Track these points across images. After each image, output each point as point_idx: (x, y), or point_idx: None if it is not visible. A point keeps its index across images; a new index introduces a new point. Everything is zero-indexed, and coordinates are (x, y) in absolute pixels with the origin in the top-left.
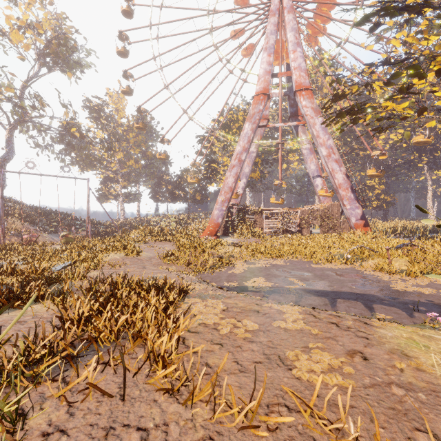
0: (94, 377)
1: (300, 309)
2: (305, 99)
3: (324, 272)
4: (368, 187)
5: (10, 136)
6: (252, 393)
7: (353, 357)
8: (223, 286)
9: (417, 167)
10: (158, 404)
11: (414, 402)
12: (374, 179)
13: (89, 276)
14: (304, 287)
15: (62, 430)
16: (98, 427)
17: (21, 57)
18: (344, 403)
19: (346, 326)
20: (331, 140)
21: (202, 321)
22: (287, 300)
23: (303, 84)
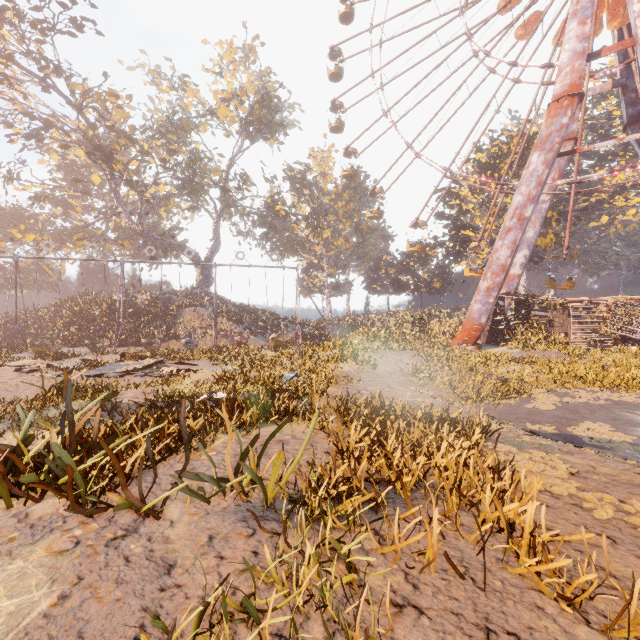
0: (432, 541)
1: None
2: None
3: None
4: None
5: (217, 226)
6: None
7: None
8: (527, 429)
9: None
10: (549, 615)
11: None
12: None
13: (333, 393)
14: None
15: (414, 606)
16: (467, 621)
17: (226, 134)
18: None
19: None
20: None
21: (544, 487)
22: None
23: None
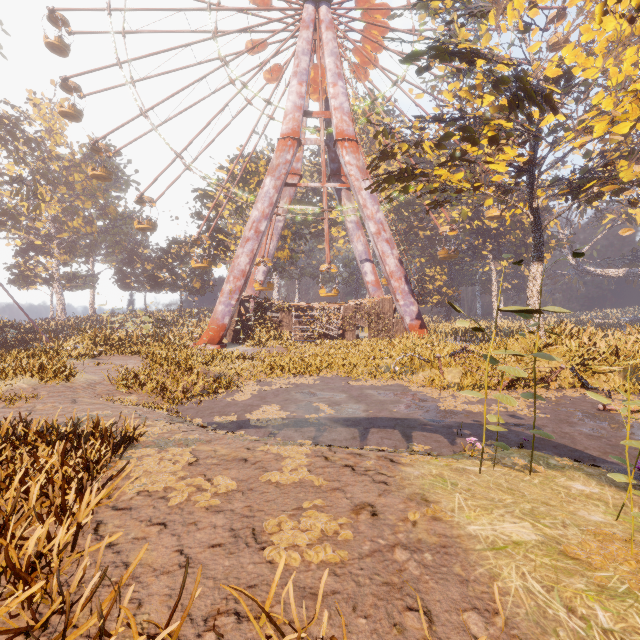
0: None
1: (308, 450)
2: (349, 153)
3: (364, 391)
4: (429, 278)
5: None
6: (174, 606)
7: (359, 515)
8: (212, 422)
9: (482, 255)
10: None
11: (416, 568)
12: (435, 267)
13: None
14: (331, 415)
15: None
16: None
17: None
18: (326, 589)
19: (364, 468)
20: (381, 212)
21: (145, 487)
22: (303, 436)
23: (346, 132)
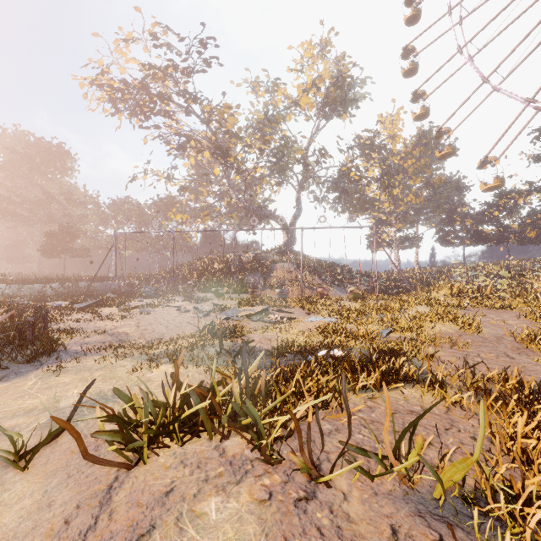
0: None
1: None
2: None
3: None
4: None
5: (299, 195)
6: None
7: None
8: None
9: None
10: None
11: None
12: None
13: (448, 360)
14: None
15: None
16: None
17: (306, 119)
18: None
19: None
20: None
21: None
22: None
23: None
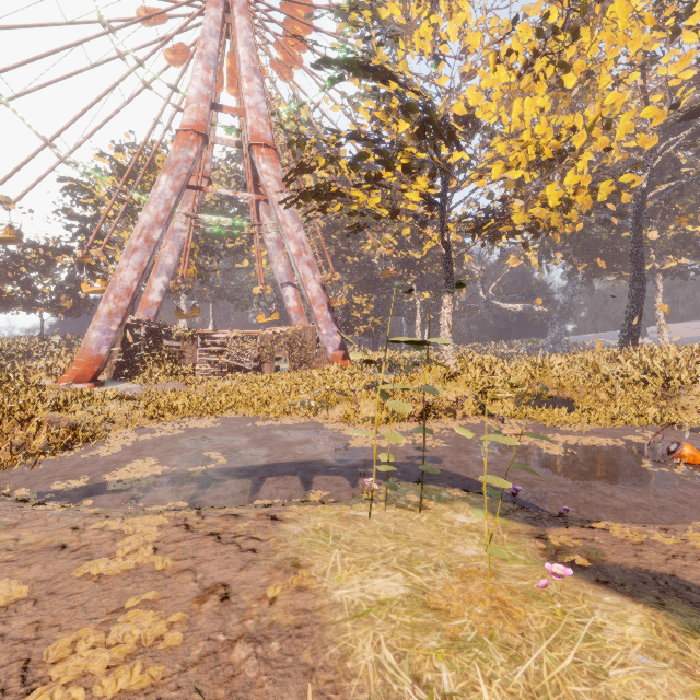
0: None
1: (166, 519)
2: (266, 161)
3: (271, 433)
4: (357, 306)
5: None
6: None
7: (203, 603)
8: (47, 491)
9: (407, 285)
10: None
11: (254, 668)
12: (363, 295)
13: None
14: (223, 465)
15: None
16: None
17: None
18: None
19: (234, 534)
20: (302, 232)
21: None
22: (178, 496)
23: (263, 136)
